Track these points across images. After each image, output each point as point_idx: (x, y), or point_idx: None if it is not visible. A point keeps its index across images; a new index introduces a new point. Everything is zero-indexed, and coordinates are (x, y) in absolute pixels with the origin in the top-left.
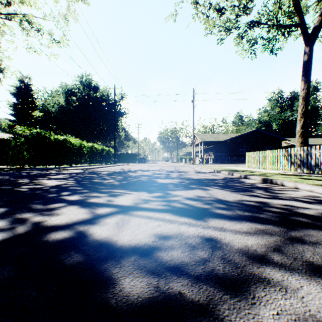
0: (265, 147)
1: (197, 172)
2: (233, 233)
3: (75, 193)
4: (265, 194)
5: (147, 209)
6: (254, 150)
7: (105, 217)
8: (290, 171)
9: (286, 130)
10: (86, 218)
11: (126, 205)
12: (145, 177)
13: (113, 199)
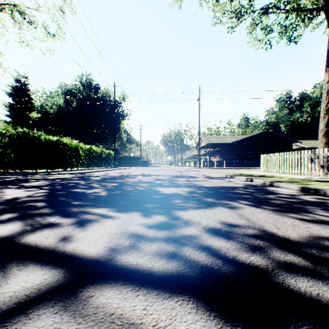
0: (275, 149)
1: (207, 178)
2: None
3: (21, 218)
4: None
5: (132, 276)
6: (263, 153)
7: None
8: (319, 177)
9: (294, 132)
10: None
11: (89, 257)
12: (144, 184)
13: (74, 235)
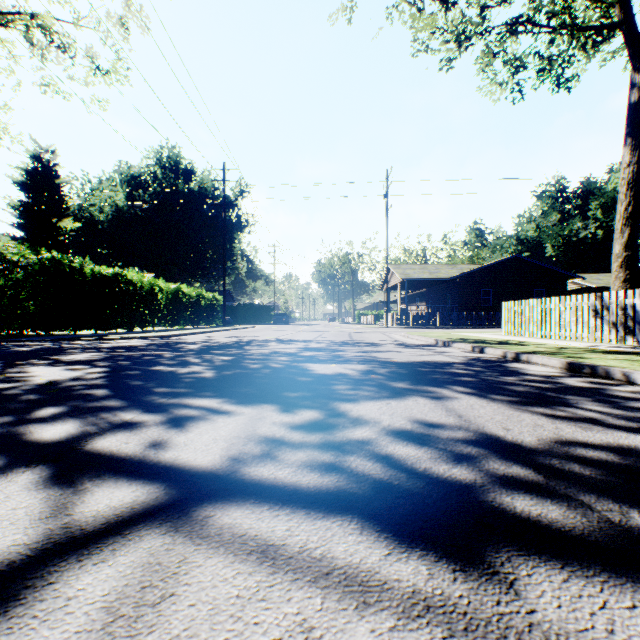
0: (533, 291)
1: (400, 346)
2: None
3: (74, 413)
4: (614, 414)
5: (268, 493)
6: (511, 298)
7: (89, 548)
8: (609, 344)
9: (572, 258)
10: (5, 557)
11: (199, 469)
12: (283, 358)
13: (170, 440)
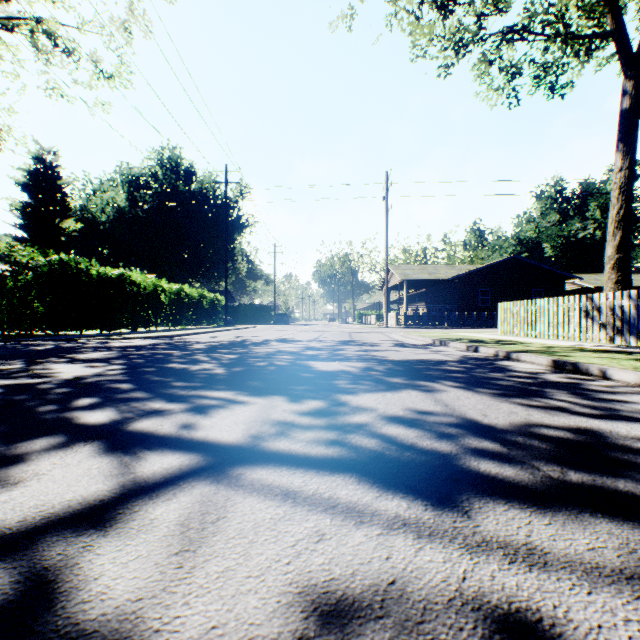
0: (531, 292)
1: (398, 345)
2: (583, 583)
3: (109, 403)
4: (582, 404)
5: (285, 459)
6: (509, 299)
7: (156, 492)
8: (598, 343)
9: (571, 258)
10: (96, 497)
11: (227, 443)
12: (286, 356)
13: (198, 423)
